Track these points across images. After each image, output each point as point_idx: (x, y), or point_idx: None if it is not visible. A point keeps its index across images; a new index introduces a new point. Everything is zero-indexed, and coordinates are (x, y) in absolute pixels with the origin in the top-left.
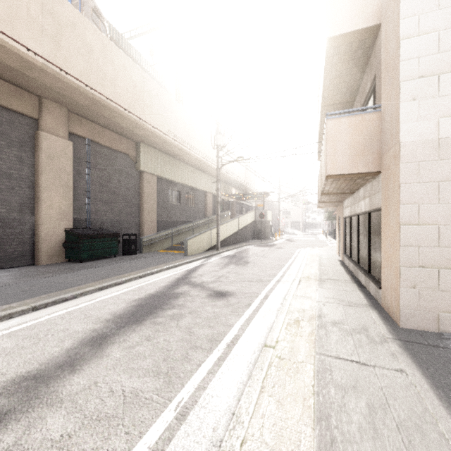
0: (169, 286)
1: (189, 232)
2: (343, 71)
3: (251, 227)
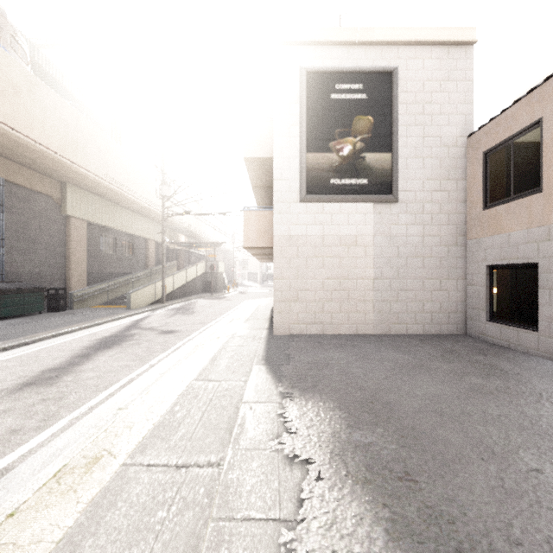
0: (121, 331)
1: (128, 285)
2: (259, 172)
3: (202, 280)
